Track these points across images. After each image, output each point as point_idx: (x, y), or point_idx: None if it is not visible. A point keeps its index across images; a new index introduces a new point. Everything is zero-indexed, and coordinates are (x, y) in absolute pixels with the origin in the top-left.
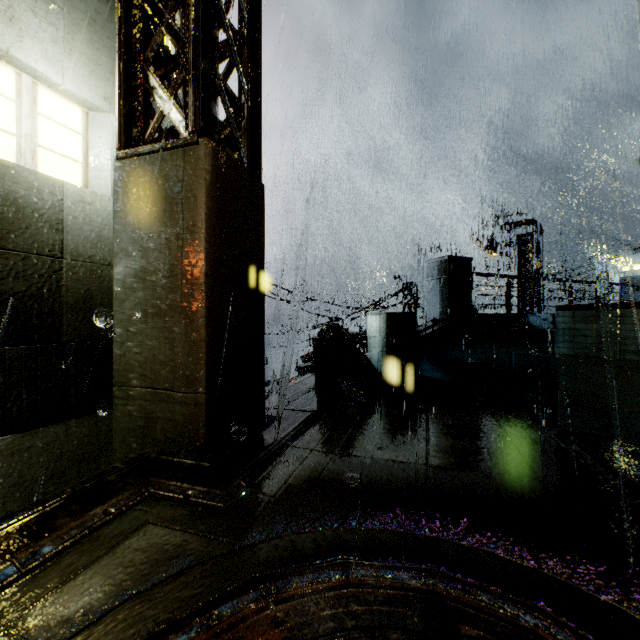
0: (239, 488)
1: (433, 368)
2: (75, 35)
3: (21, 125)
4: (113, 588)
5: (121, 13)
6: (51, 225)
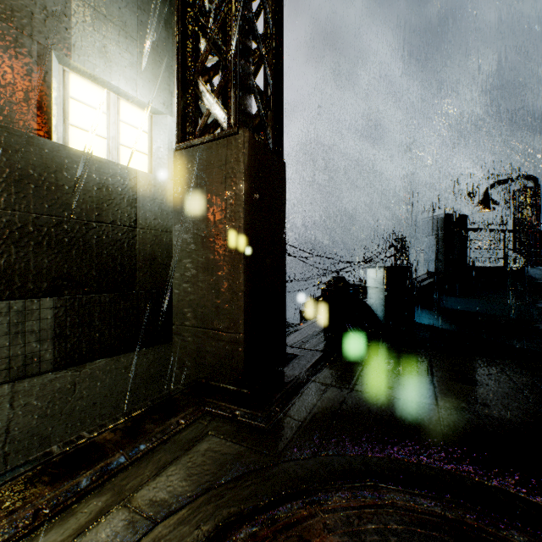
0: (275, 412)
1: (430, 316)
2: (144, 59)
3: (109, 130)
4: (193, 482)
5: (179, 38)
6: (129, 203)
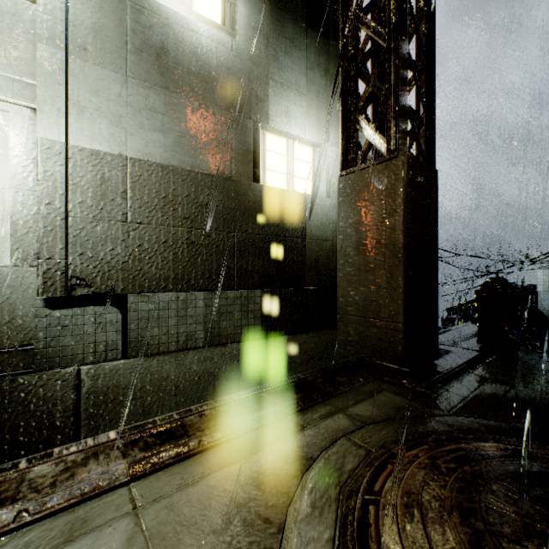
0: (437, 386)
1: None
2: (311, 107)
3: (288, 168)
4: (382, 412)
5: (343, 87)
6: (301, 220)
